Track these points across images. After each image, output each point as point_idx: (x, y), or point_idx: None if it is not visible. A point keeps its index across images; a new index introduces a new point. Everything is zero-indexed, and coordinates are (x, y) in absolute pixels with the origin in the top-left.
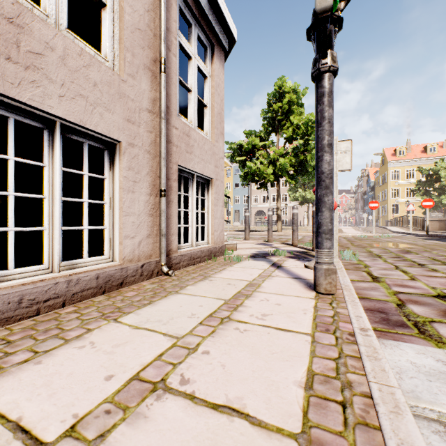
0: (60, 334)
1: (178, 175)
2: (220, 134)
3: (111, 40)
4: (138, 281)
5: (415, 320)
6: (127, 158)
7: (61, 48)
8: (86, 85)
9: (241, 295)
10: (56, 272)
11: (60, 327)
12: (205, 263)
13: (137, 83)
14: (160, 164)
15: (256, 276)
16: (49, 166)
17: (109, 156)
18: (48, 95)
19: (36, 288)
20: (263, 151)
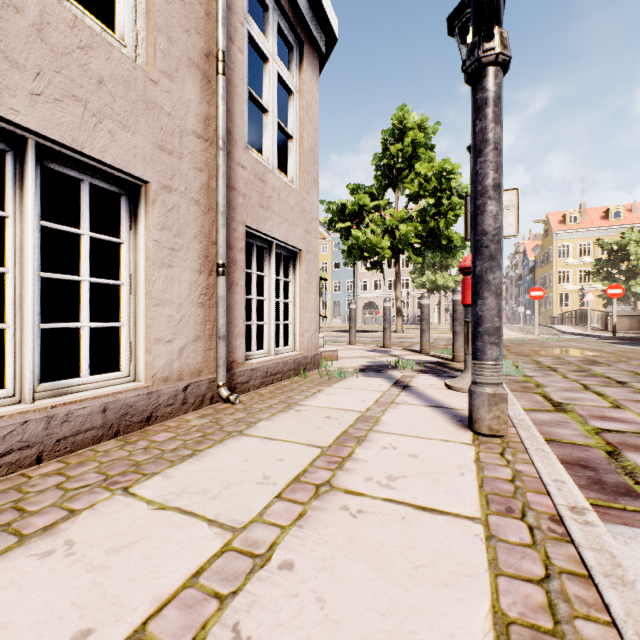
0: (14, 523)
1: (249, 247)
2: (313, 182)
3: (131, 12)
4: (178, 414)
5: None
6: (159, 210)
7: (36, 10)
8: (83, 80)
9: (349, 437)
10: (28, 403)
11: (19, 507)
12: (290, 380)
13: (177, 88)
14: (216, 223)
15: (371, 403)
16: (14, 216)
17: (129, 206)
18: (9, 90)
19: None
20: (375, 215)
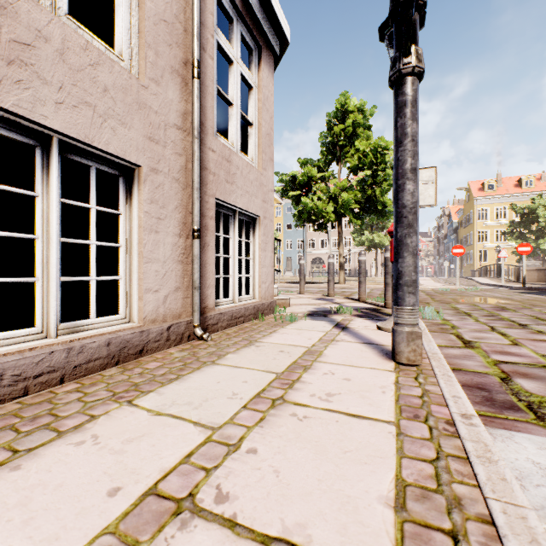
0: (52, 424)
1: (216, 213)
2: (269, 161)
3: (127, 33)
4: (163, 348)
5: (528, 401)
6: (148, 188)
7: (59, 39)
8: (93, 90)
9: (298, 366)
10: (53, 338)
11: (53, 413)
12: (251, 323)
13: (162, 91)
14: (192, 197)
15: (316, 340)
16: (42, 196)
17: (125, 185)
18: (40, 101)
19: (23, 359)
20: (321, 184)
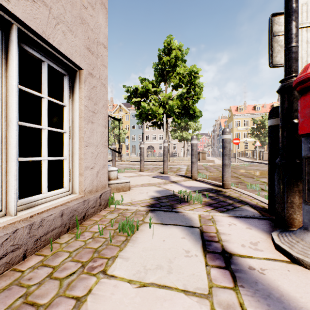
0: None
1: None
2: (100, 2)
3: None
4: None
5: None
6: None
7: None
8: None
9: None
10: None
11: None
12: (47, 250)
13: None
14: None
15: None
16: None
17: None
18: None
19: None
20: (154, 96)
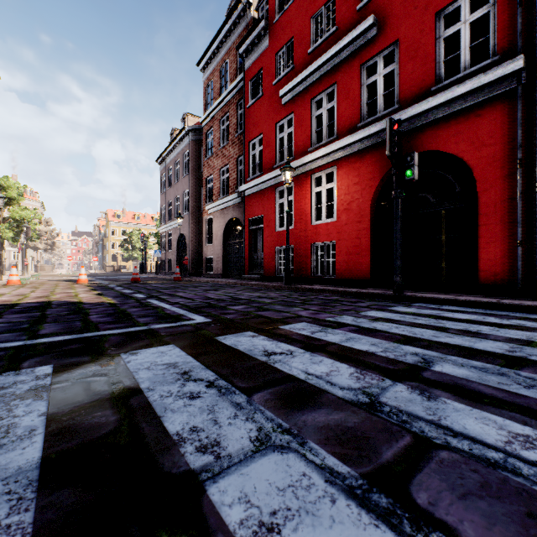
0: None
1: None
2: None
3: None
4: None
5: None
6: None
7: None
8: None
9: None
10: None
11: None
12: None
13: None
14: None
15: None
16: None
17: None
18: None
19: None
20: None
